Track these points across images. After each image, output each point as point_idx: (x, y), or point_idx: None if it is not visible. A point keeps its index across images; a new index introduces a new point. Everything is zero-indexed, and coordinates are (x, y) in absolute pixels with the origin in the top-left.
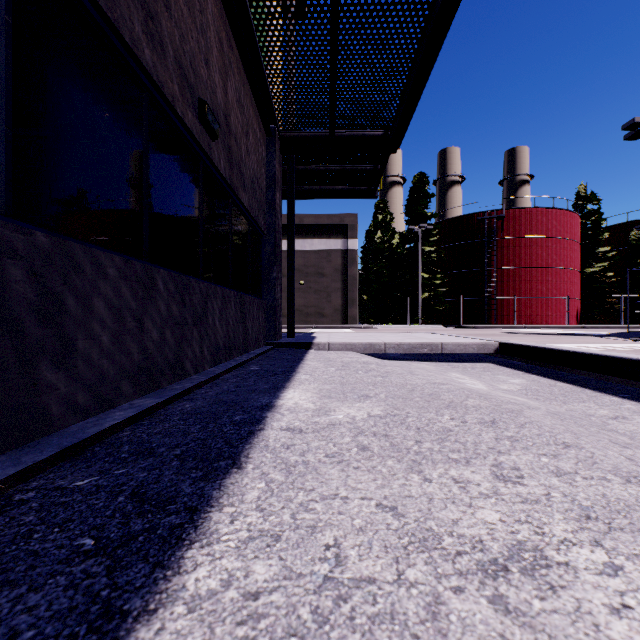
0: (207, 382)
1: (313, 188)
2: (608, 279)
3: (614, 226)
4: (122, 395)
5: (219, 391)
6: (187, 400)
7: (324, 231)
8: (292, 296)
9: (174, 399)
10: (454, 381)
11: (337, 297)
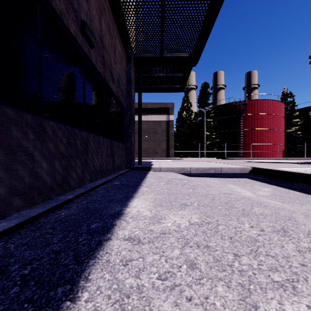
0: (84, 193)
1: (151, 87)
2: (298, 135)
3: (301, 109)
4: (13, 208)
5: (89, 200)
6: (65, 208)
7: (157, 111)
8: (140, 142)
9: (56, 208)
10: (234, 191)
11: (164, 144)
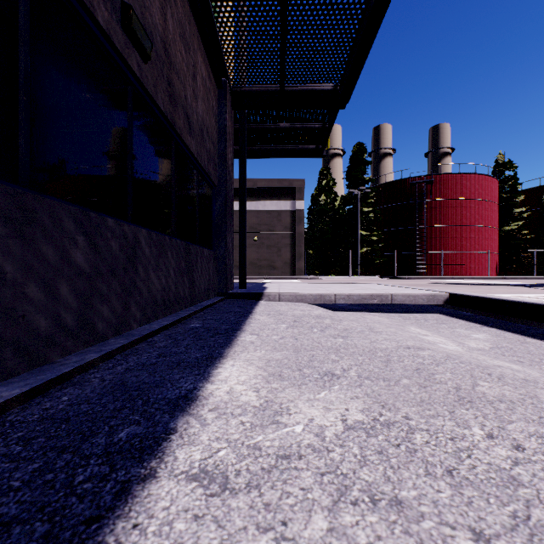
0: (125, 348)
1: (264, 147)
2: (523, 236)
3: (528, 190)
4: None
5: (132, 364)
6: (75, 384)
7: (275, 194)
8: (244, 248)
9: (53, 384)
10: (423, 340)
11: (286, 252)
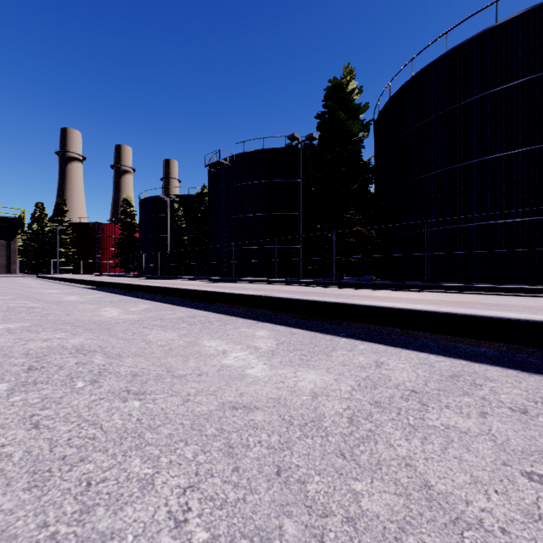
0: None
1: None
2: None
3: None
4: None
5: None
6: None
7: None
8: None
9: None
10: None
11: (3, 259)
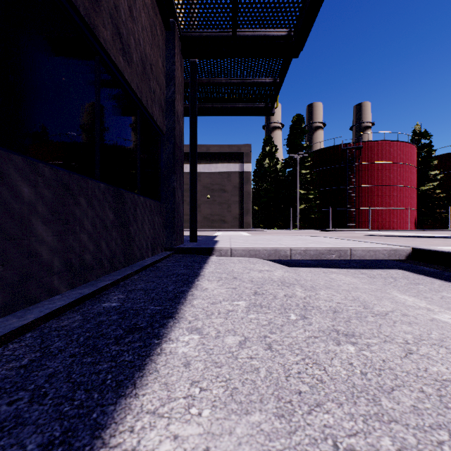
0: None
1: (216, 105)
2: (437, 195)
3: (441, 155)
4: None
5: None
6: None
7: (225, 157)
8: (194, 201)
9: None
10: None
11: (235, 208)
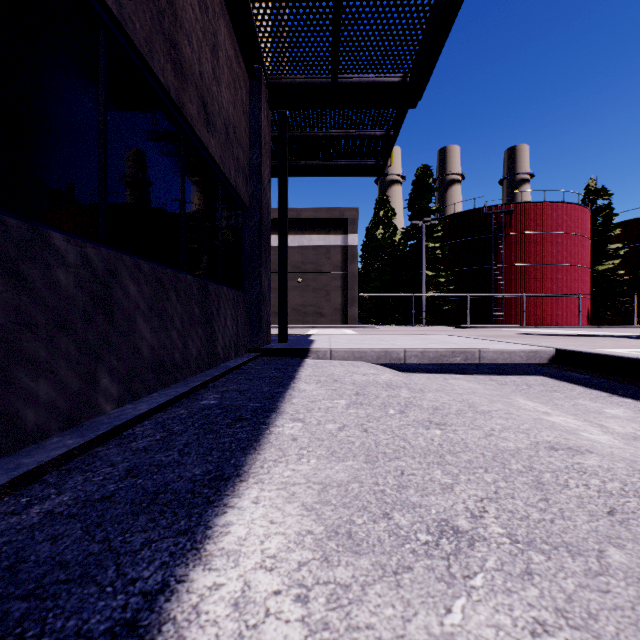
0: (72, 455)
1: (311, 163)
2: (620, 277)
3: (625, 222)
4: None
5: (66, 498)
6: None
7: (323, 226)
8: (284, 290)
9: None
10: (557, 427)
11: (337, 296)
